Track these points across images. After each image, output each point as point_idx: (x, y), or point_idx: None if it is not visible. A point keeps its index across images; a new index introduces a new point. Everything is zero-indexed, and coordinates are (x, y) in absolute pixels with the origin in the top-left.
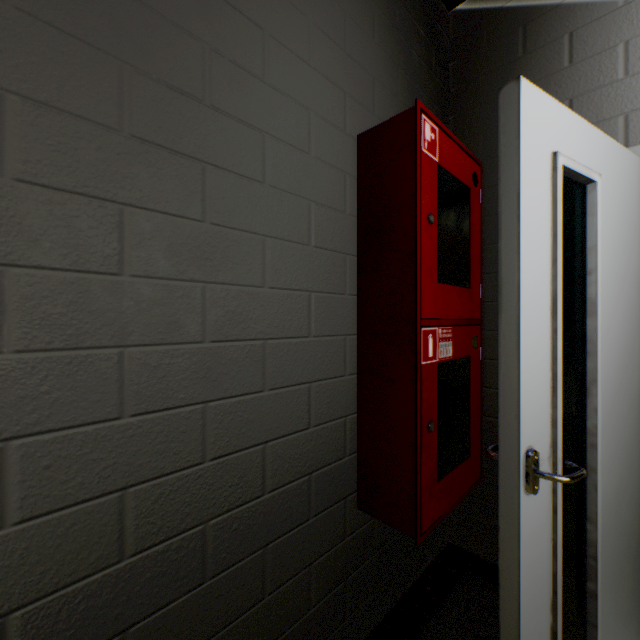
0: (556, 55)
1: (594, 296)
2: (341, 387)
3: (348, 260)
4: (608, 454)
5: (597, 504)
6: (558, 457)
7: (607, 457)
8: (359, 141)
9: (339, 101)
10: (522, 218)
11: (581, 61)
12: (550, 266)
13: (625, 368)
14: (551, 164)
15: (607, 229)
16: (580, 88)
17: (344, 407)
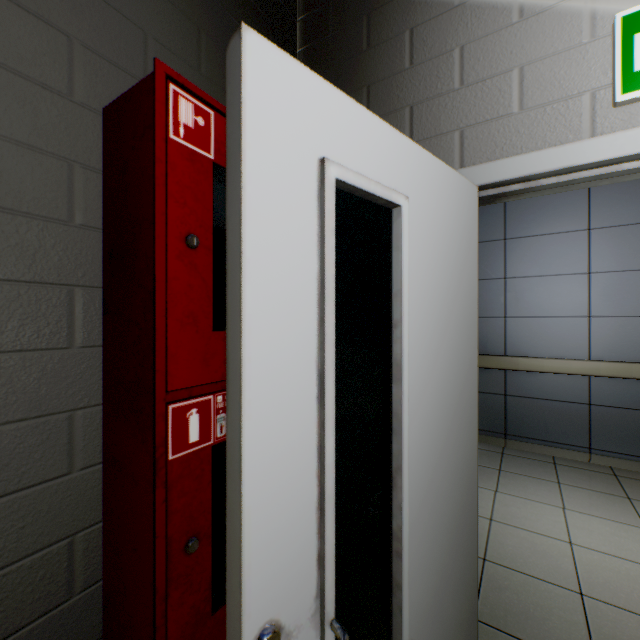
0: (398, 53)
1: (400, 357)
2: (61, 493)
3: (81, 294)
4: (424, 550)
5: (403, 631)
6: (328, 611)
7: (423, 555)
8: (105, 116)
9: (55, 47)
10: (250, 258)
11: (421, 63)
12: (317, 327)
13: (450, 433)
14: (319, 175)
15: (423, 266)
16: (420, 94)
17: (69, 521)
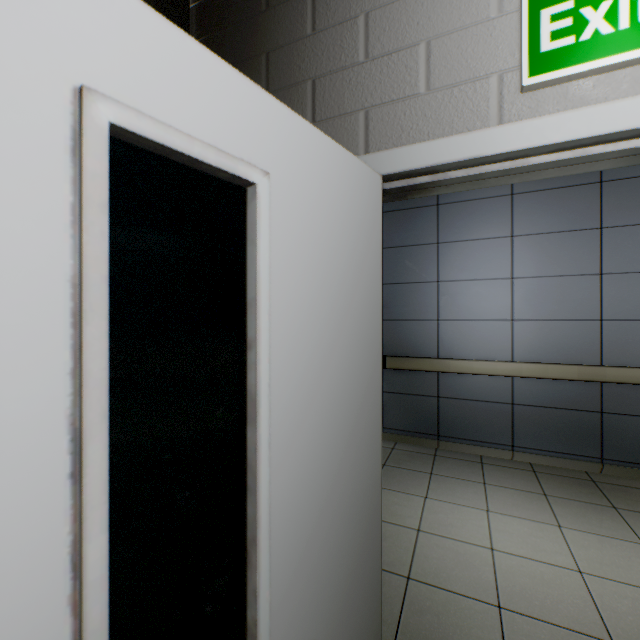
0: (300, 16)
1: (255, 389)
2: None
3: None
4: (301, 632)
5: None
6: None
7: (298, 639)
8: None
9: None
10: None
11: (324, 30)
12: (71, 361)
13: (341, 472)
14: (77, 115)
15: (298, 267)
16: (323, 66)
17: None
